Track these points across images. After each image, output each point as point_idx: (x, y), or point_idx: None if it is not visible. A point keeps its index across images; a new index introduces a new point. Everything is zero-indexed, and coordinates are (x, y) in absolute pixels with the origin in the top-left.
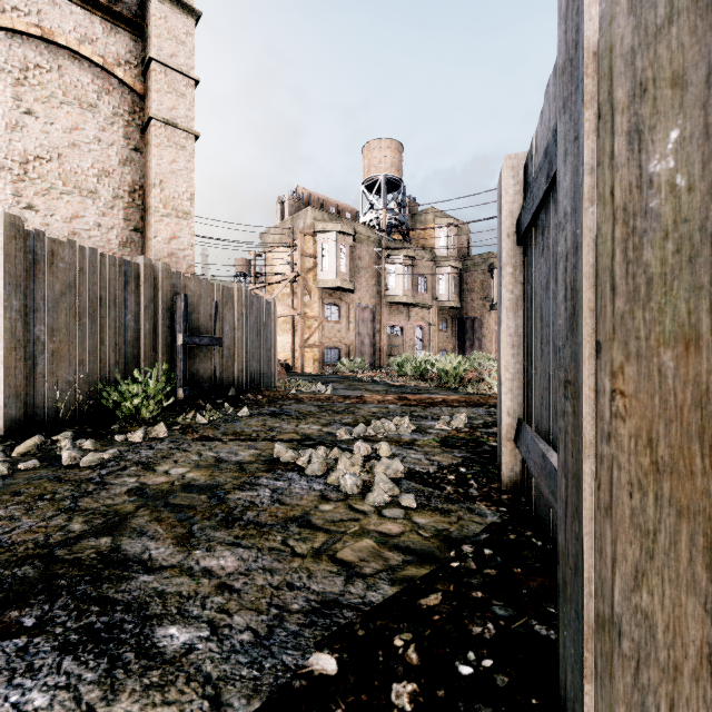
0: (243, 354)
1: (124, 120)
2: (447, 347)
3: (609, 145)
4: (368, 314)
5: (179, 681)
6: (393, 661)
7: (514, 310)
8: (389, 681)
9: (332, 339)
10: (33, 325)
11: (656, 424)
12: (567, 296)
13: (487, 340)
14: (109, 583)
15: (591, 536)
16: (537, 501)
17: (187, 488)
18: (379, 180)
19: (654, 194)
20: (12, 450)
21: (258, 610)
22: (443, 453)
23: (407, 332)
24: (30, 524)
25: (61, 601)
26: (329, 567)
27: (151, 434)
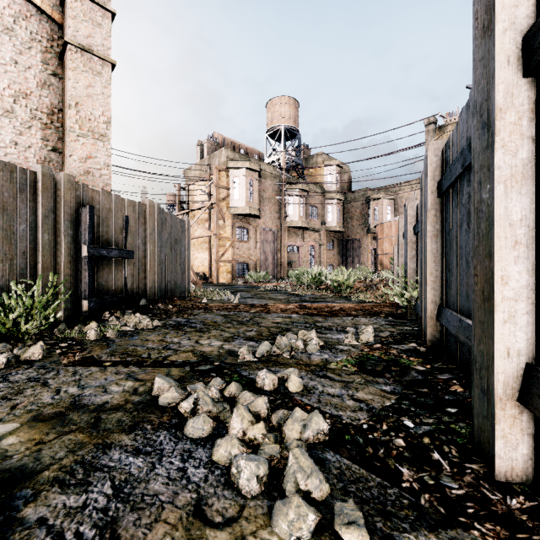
0: (155, 266)
1: (42, 46)
2: (333, 263)
3: None
4: (271, 235)
5: None
6: None
7: (519, 185)
8: None
9: (241, 256)
10: None
11: None
12: None
13: (365, 257)
14: None
15: None
16: None
17: None
18: (280, 129)
19: None
20: None
21: None
22: (366, 384)
23: (302, 250)
24: None
25: None
26: None
27: (22, 356)
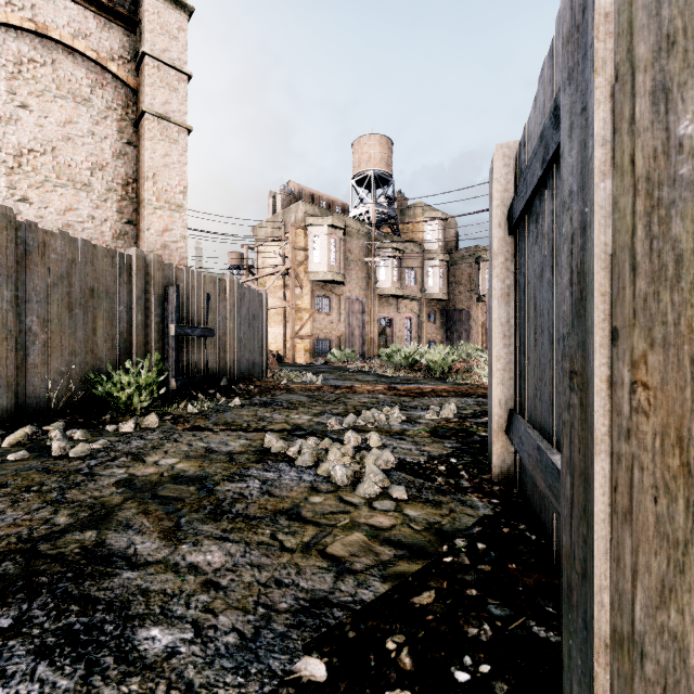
0: (234, 345)
1: (117, 114)
2: (435, 338)
3: (628, 108)
4: (358, 306)
5: (159, 689)
6: (385, 666)
7: (505, 300)
8: (382, 689)
9: (322, 331)
10: (25, 316)
11: (688, 420)
12: (573, 280)
13: (475, 332)
14: (91, 580)
15: (602, 541)
16: (531, 493)
17: (176, 480)
18: (369, 175)
19: (685, 159)
20: (3, 440)
21: (245, 609)
22: (433, 443)
23: (396, 323)
24: (15, 517)
25: (41, 600)
26: (319, 563)
27: (143, 424)
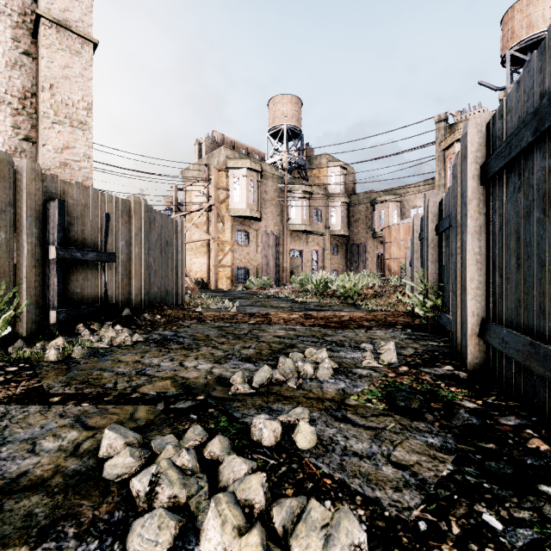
0: (141, 271)
1: (12, 21)
2: (338, 268)
3: None
4: (273, 239)
5: None
6: None
7: None
8: None
9: (242, 261)
10: None
11: None
12: None
13: (370, 262)
14: None
15: None
16: None
17: None
18: (282, 129)
19: None
20: None
21: None
22: (404, 434)
23: (305, 255)
24: None
25: None
26: None
27: None
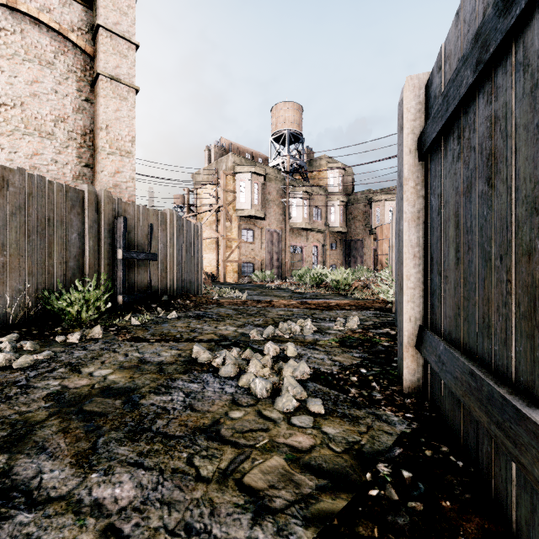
0: (174, 267)
1: (76, 76)
2: (336, 262)
3: None
4: (276, 236)
5: None
6: None
7: (415, 223)
8: None
9: (247, 256)
10: None
11: None
12: None
13: (367, 257)
14: None
15: None
16: (450, 412)
17: (105, 392)
18: (284, 134)
19: None
20: None
21: None
22: (343, 353)
23: (306, 250)
24: None
25: None
26: (235, 498)
27: (88, 335)
